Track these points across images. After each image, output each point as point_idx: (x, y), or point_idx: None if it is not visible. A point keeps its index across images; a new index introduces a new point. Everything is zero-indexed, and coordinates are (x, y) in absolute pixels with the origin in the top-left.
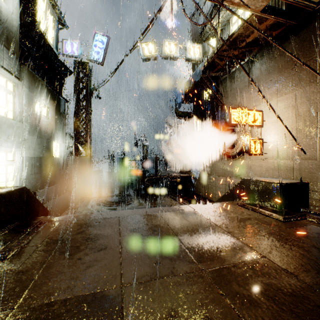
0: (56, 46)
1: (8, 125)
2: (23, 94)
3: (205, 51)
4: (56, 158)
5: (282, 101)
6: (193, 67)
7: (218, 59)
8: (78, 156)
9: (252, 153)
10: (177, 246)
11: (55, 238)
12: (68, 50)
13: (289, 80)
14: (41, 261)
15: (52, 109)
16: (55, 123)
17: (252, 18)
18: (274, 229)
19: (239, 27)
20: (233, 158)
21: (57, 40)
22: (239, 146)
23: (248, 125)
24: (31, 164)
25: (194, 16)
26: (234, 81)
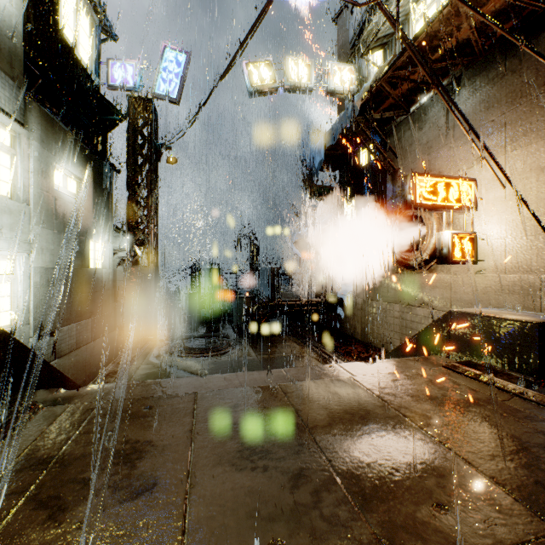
0: (96, 70)
1: None
2: (31, 153)
3: (362, 77)
4: (95, 270)
5: (517, 160)
6: (339, 106)
7: (389, 86)
8: (135, 266)
9: (456, 259)
10: (325, 483)
11: (43, 452)
12: (117, 78)
13: (531, 118)
14: None
15: (88, 181)
16: (92, 207)
17: None
18: None
19: (432, 18)
20: (416, 270)
21: (97, 60)
22: (428, 247)
23: (448, 206)
24: (47, 281)
25: (342, 16)
26: (417, 127)
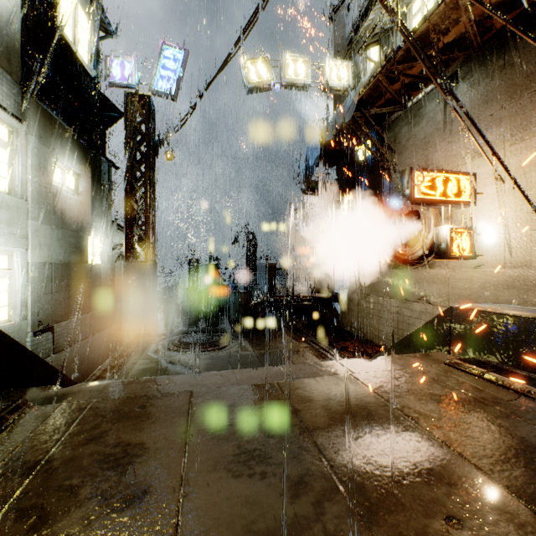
0: (94, 68)
1: None
2: (29, 149)
3: (359, 73)
4: (94, 265)
5: (516, 154)
6: (336, 103)
7: (386, 81)
8: (133, 262)
9: (454, 255)
10: (327, 492)
11: (30, 455)
12: (115, 74)
13: (531, 111)
14: None
15: (86, 177)
16: (91, 203)
17: None
18: None
19: (431, 11)
20: (413, 265)
21: (96, 57)
22: (426, 242)
23: (447, 201)
24: (45, 276)
25: (338, 13)
26: (414, 123)
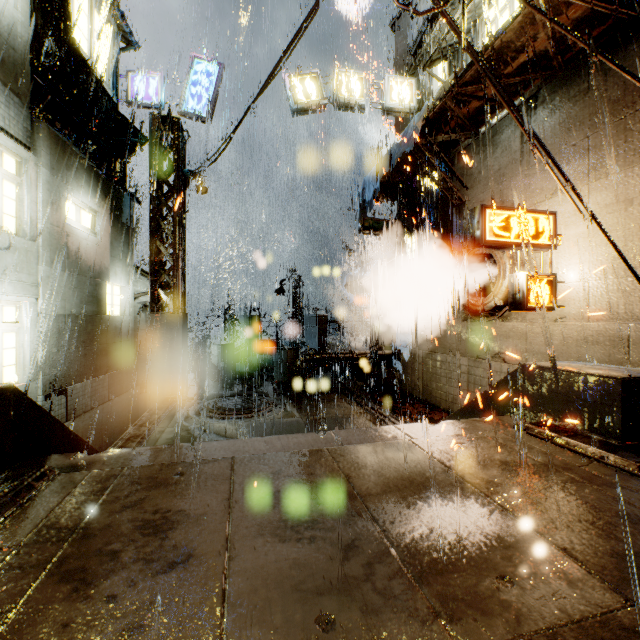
0: (113, 85)
1: (4, 246)
2: (39, 182)
3: (424, 92)
4: (113, 317)
5: (602, 191)
6: (397, 126)
7: (455, 104)
8: (159, 313)
9: (531, 305)
10: (378, 555)
11: (64, 522)
12: (138, 93)
13: (617, 142)
14: (3, 605)
15: (104, 214)
16: (110, 245)
17: (536, 4)
18: (626, 500)
19: (504, 27)
20: (486, 317)
21: (115, 72)
22: (500, 290)
23: (523, 244)
24: (57, 330)
25: (400, 21)
26: (488, 152)
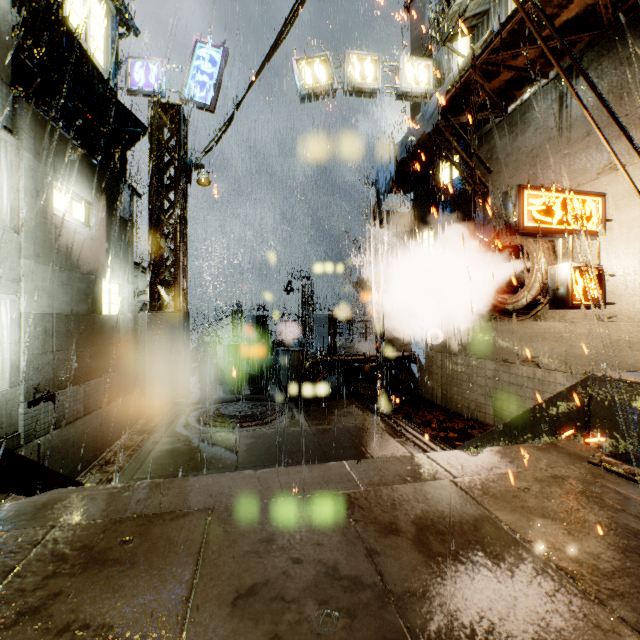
0: (112, 72)
1: None
2: (21, 168)
3: (442, 74)
4: (110, 317)
5: None
6: (412, 113)
7: (482, 76)
8: (159, 312)
9: (577, 302)
10: None
11: None
12: (138, 80)
13: None
14: None
15: (100, 207)
16: (106, 239)
17: None
18: None
19: None
20: (515, 317)
21: (114, 59)
22: (534, 286)
23: (567, 230)
24: (44, 331)
25: (416, 1)
26: (518, 131)
